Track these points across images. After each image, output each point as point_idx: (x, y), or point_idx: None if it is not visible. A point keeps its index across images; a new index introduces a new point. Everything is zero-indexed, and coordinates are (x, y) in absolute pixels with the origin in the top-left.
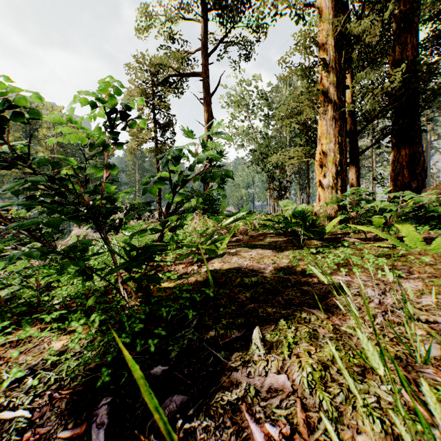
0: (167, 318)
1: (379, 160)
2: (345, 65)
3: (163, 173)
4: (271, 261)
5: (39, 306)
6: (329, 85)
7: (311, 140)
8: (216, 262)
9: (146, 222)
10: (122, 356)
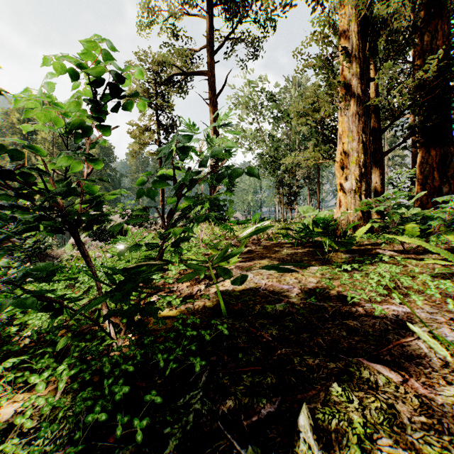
0: (165, 368)
1: (391, 164)
2: (369, 54)
3: (162, 170)
4: (295, 280)
5: (4, 340)
6: (351, 77)
7: (328, 140)
8: (227, 280)
9: (149, 229)
10: (94, 443)
